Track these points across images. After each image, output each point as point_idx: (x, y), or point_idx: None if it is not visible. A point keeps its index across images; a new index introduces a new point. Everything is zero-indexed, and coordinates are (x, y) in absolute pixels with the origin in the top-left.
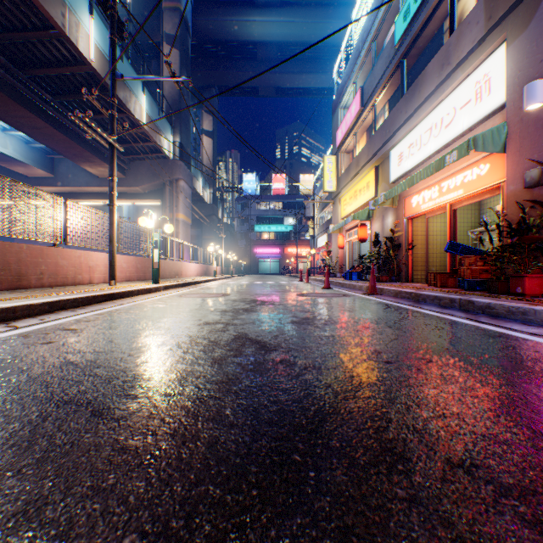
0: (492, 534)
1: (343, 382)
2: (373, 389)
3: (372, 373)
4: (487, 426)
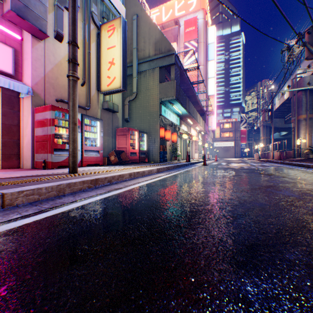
0: (250, 221)
1: (307, 307)
2: (262, 280)
3: (249, 312)
4: (205, 235)
